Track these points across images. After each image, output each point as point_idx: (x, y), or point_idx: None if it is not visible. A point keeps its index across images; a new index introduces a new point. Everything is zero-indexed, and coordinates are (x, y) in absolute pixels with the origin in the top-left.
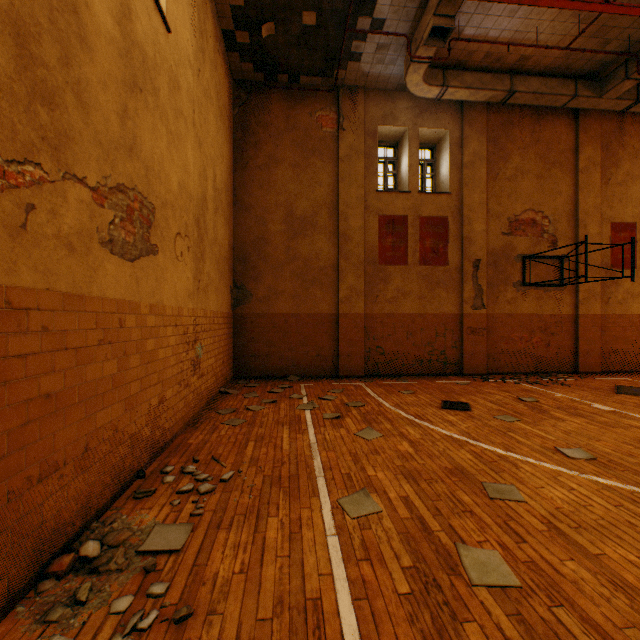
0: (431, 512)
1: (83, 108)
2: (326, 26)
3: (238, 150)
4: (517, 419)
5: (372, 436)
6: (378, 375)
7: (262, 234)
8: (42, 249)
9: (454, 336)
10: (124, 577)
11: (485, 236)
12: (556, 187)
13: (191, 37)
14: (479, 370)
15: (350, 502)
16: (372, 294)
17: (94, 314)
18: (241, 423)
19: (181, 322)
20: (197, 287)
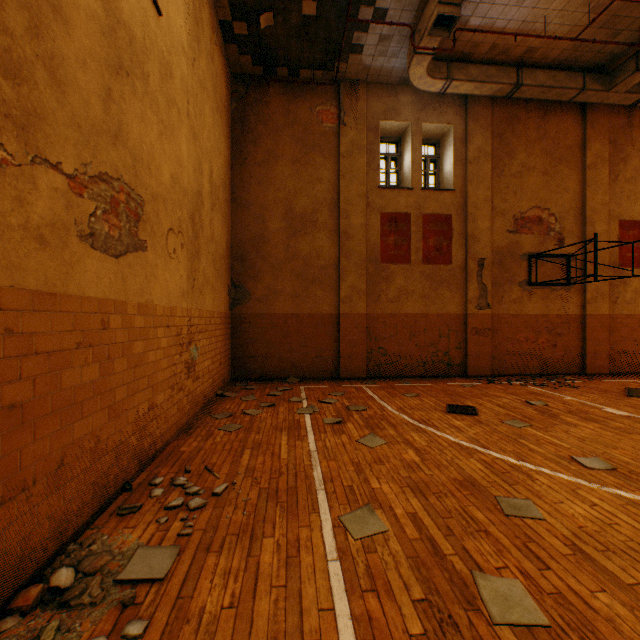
0: (442, 532)
1: (57, 86)
2: (327, 16)
3: (236, 146)
4: (527, 424)
5: (375, 443)
6: (380, 377)
7: (261, 232)
8: (5, 241)
9: (458, 337)
10: (98, 613)
11: (490, 234)
12: (563, 184)
13: (185, 24)
14: (484, 372)
15: (353, 520)
16: (374, 294)
17: (71, 314)
18: (237, 429)
19: (174, 323)
20: (192, 286)
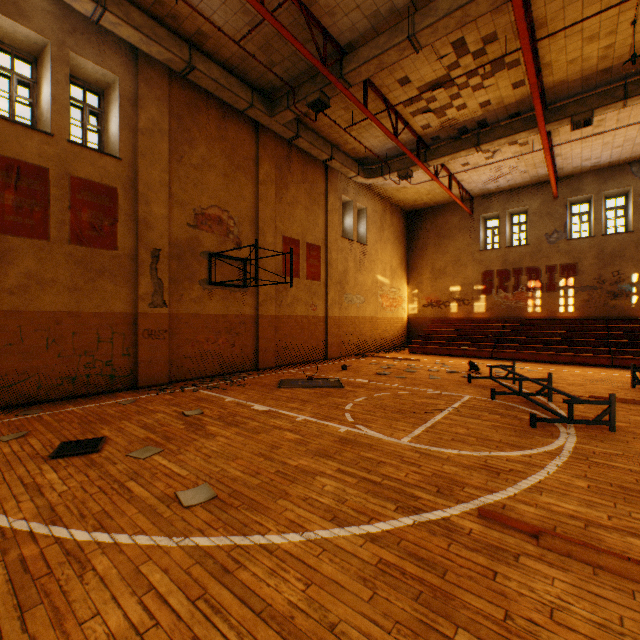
0: None
1: None
2: None
3: None
4: (159, 450)
5: None
6: None
7: None
8: None
9: (127, 341)
10: None
11: (168, 223)
12: (241, 191)
13: None
14: (160, 380)
15: None
16: None
17: None
18: None
19: None
20: None
